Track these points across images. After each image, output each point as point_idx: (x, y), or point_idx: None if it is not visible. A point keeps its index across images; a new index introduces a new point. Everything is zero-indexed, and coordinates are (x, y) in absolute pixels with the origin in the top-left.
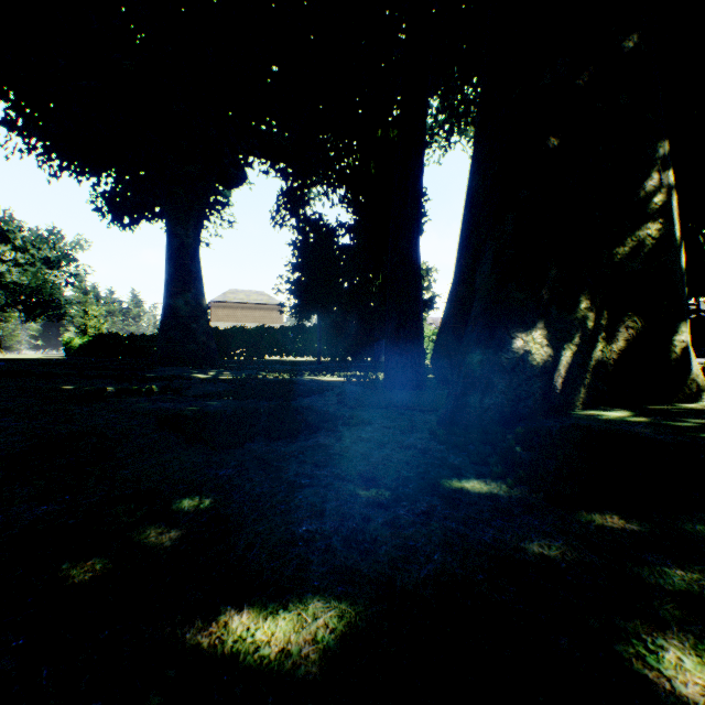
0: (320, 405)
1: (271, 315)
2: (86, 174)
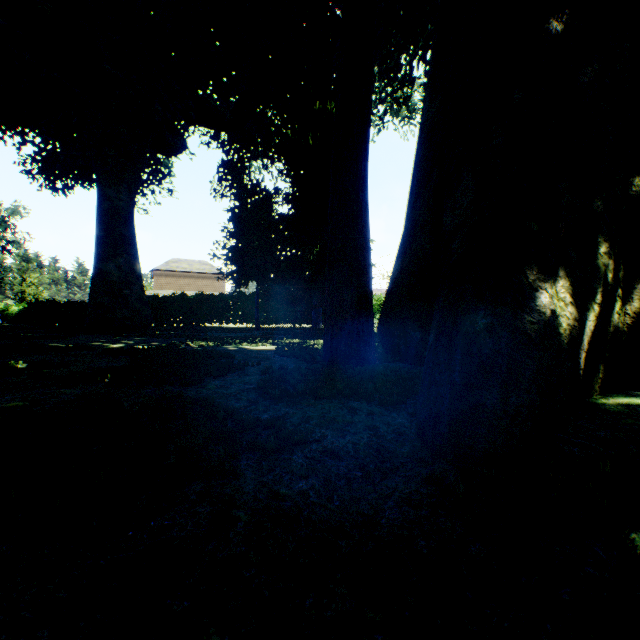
0: (230, 393)
1: (214, 284)
2: (7, 130)
